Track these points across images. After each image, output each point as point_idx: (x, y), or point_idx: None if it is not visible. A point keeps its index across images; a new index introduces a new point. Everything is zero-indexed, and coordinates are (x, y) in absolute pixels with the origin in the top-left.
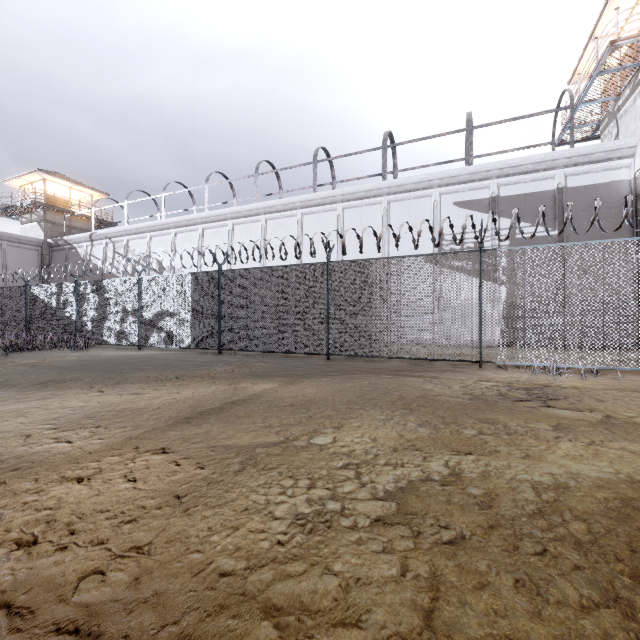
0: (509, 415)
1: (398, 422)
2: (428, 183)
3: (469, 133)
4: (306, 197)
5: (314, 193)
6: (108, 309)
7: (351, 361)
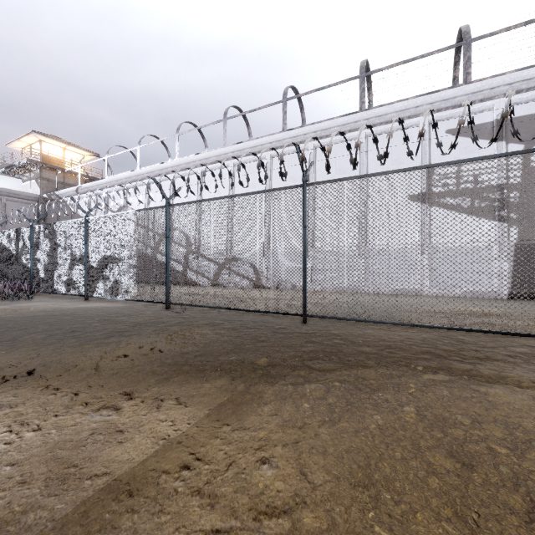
0: None
1: None
2: (415, 110)
3: (466, 47)
4: (275, 137)
5: (284, 132)
6: (58, 255)
7: (339, 326)
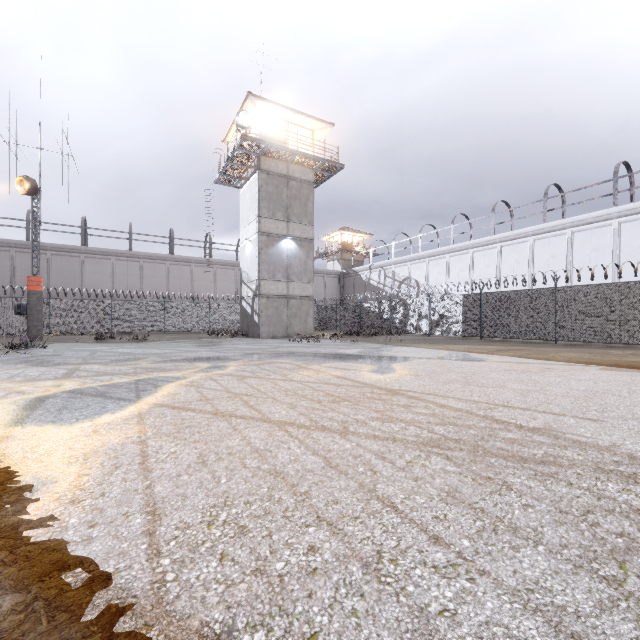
0: (635, 356)
1: (580, 354)
2: None
3: None
4: (537, 227)
5: (544, 224)
6: (409, 314)
7: (572, 344)
